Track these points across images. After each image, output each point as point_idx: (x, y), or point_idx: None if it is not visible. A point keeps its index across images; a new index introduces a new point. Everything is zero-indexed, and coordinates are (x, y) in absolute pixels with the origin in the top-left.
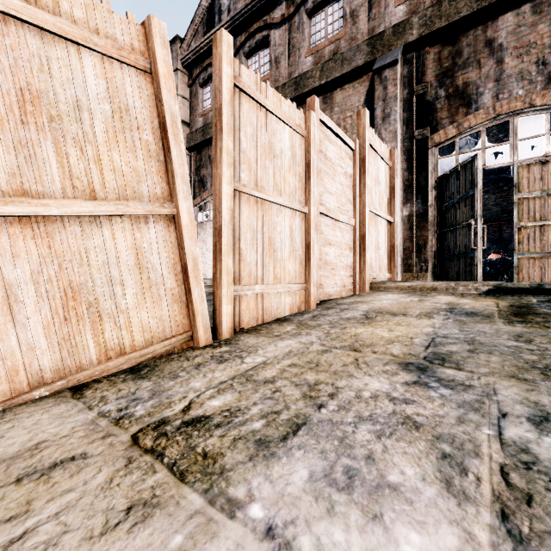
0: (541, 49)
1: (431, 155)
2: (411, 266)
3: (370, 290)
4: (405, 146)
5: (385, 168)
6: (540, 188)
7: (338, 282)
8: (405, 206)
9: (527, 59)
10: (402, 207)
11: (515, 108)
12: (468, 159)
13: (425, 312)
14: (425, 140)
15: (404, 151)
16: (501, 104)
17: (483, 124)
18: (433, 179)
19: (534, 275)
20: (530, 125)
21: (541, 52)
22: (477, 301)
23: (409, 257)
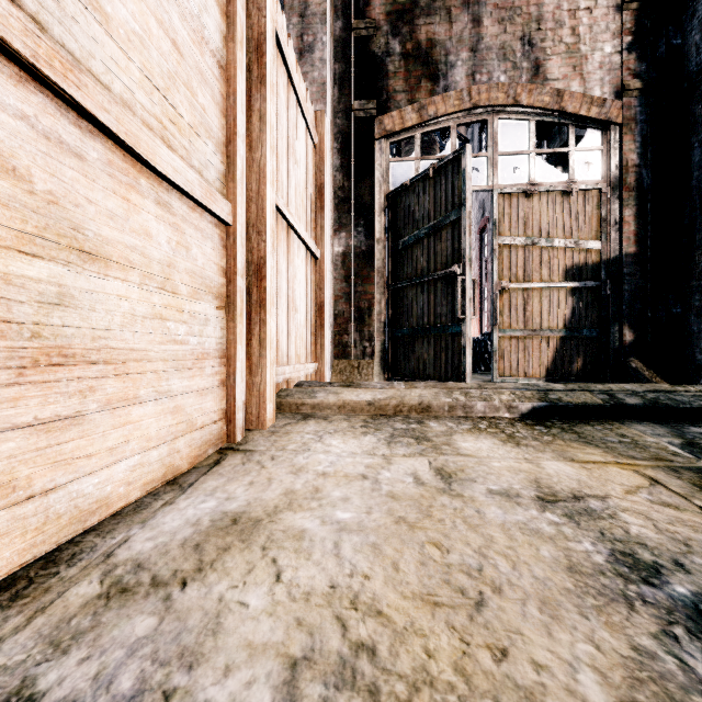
0: (528, 20)
1: (380, 151)
2: (349, 347)
3: (278, 415)
4: (338, 125)
5: (306, 138)
6: (524, 232)
7: (156, 426)
8: (337, 235)
9: (511, 30)
10: (333, 237)
11: (496, 101)
12: (448, 156)
13: (632, 681)
14: (371, 122)
15: (336, 134)
16: (479, 89)
17: (454, 116)
18: (382, 194)
19: (517, 363)
20: (512, 134)
21: (527, 24)
22: (590, 469)
23: (344, 331)
